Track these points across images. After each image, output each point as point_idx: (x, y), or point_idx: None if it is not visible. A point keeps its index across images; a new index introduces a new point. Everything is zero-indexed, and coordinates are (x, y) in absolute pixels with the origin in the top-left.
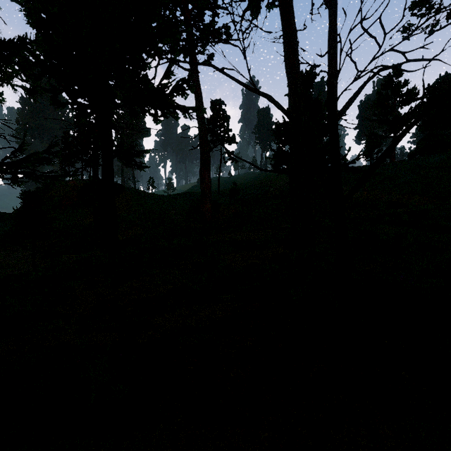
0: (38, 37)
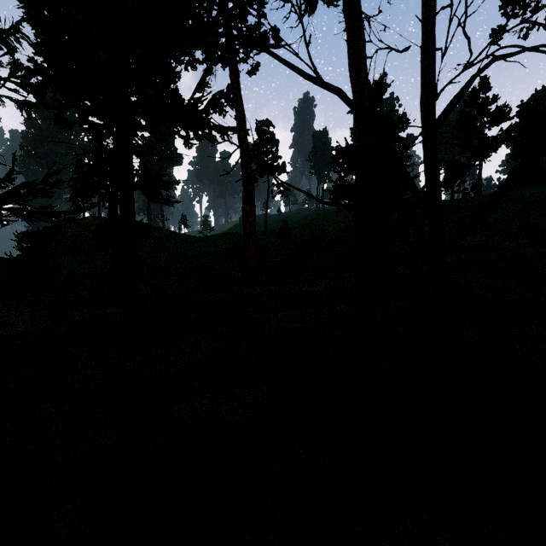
0: (16, 23)
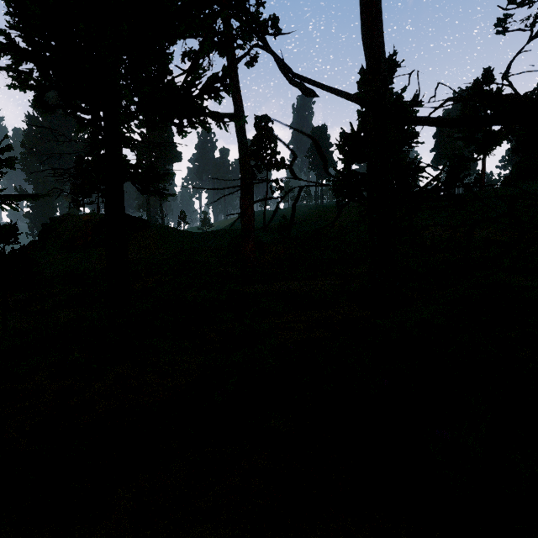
0: None
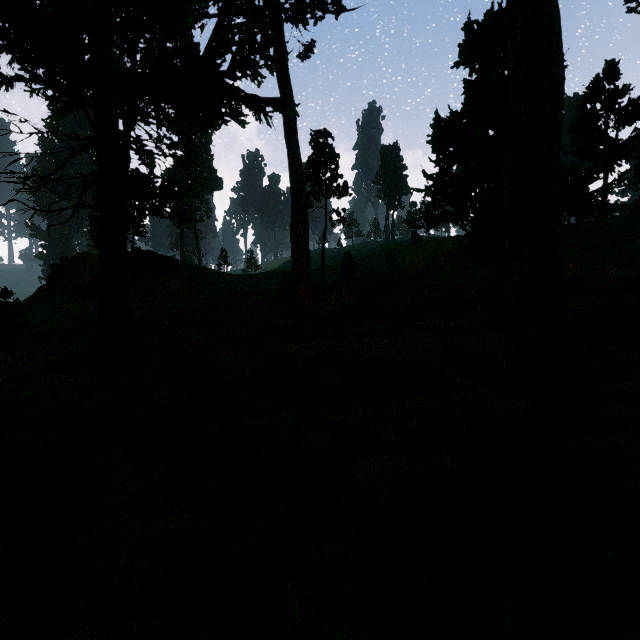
0: None
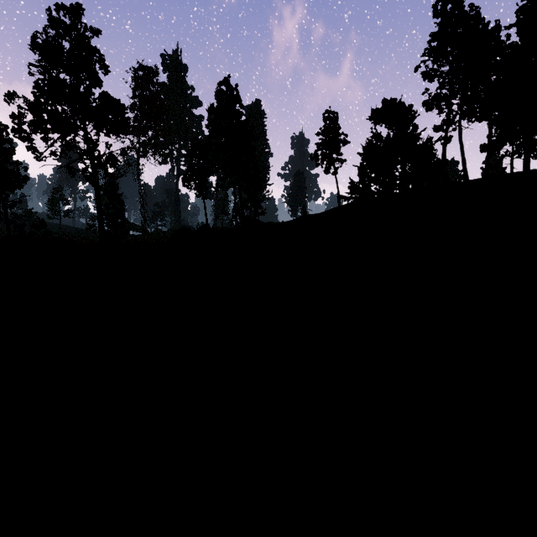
0: None
